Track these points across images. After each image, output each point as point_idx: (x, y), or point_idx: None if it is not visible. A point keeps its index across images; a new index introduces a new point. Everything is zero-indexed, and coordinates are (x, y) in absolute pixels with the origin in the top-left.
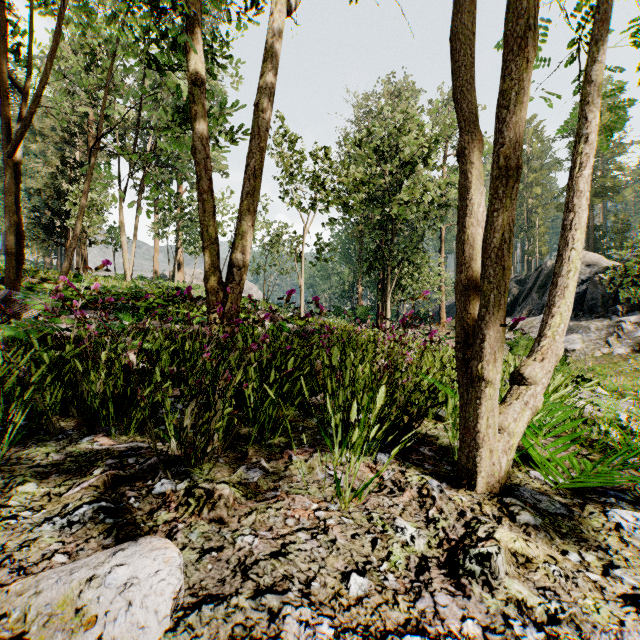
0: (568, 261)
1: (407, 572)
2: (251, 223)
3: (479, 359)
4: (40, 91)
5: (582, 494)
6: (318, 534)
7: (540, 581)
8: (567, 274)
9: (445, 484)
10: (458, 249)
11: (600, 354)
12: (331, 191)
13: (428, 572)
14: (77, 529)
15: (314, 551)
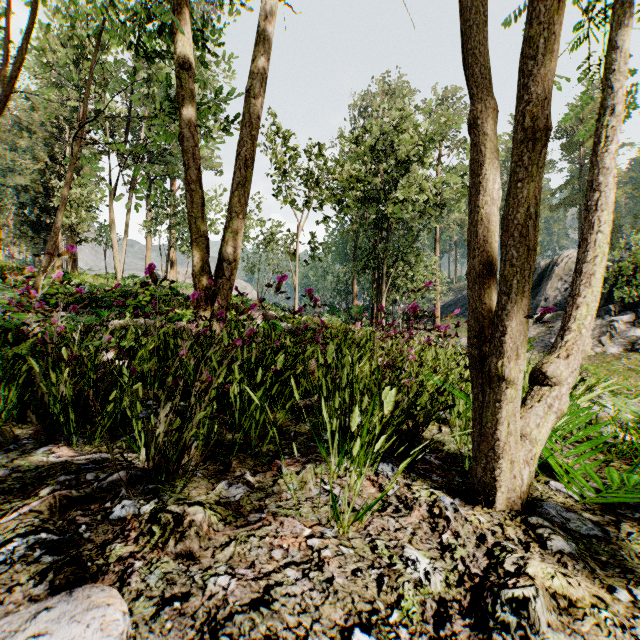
0: (593, 245)
1: (424, 625)
2: (242, 215)
3: (499, 355)
4: (15, 73)
5: (612, 509)
6: (311, 571)
7: (590, 633)
8: (593, 260)
9: (458, 500)
10: (470, 231)
11: (593, 353)
12: (326, 188)
13: (450, 623)
14: (2, 572)
15: (306, 596)
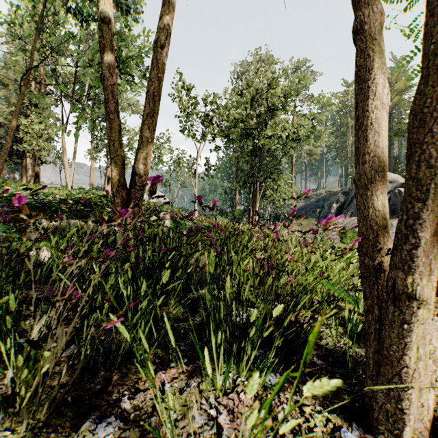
0: None
1: None
2: (150, 139)
3: (407, 270)
4: None
5: None
6: None
7: None
8: None
9: (356, 427)
10: (358, 137)
11: None
12: (217, 126)
13: None
14: None
15: None
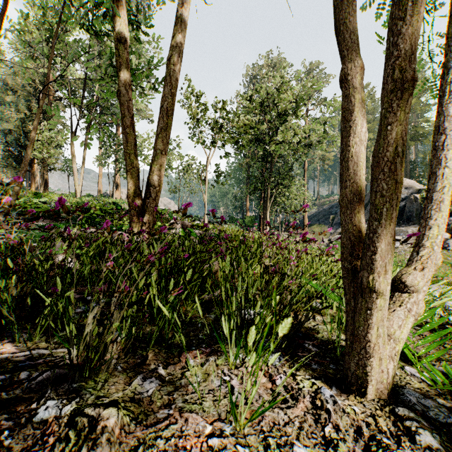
0: (441, 178)
1: None
2: (164, 152)
3: (370, 271)
4: None
5: None
6: None
7: None
8: (441, 189)
9: (335, 389)
10: (342, 166)
11: None
12: (227, 133)
13: None
14: None
15: None
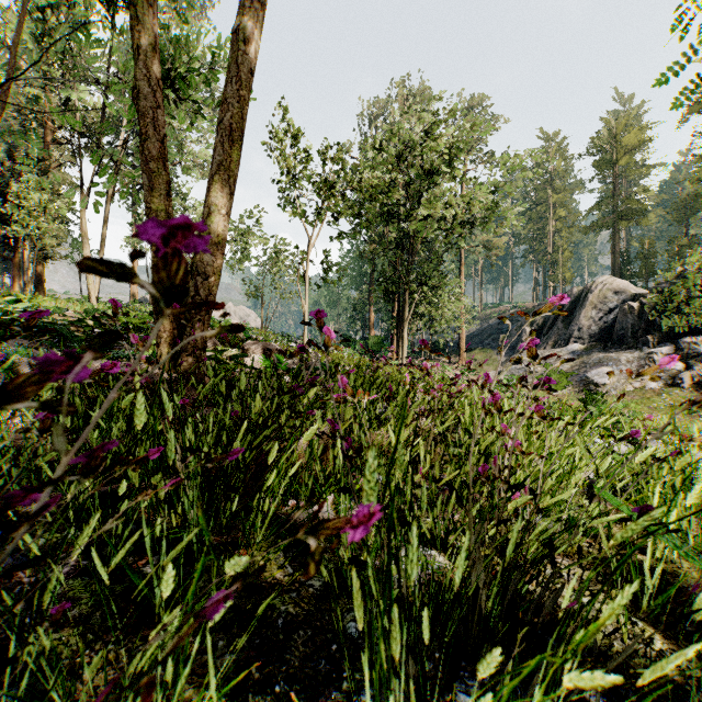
0: None
1: None
2: (224, 210)
3: None
4: None
5: None
6: None
7: None
8: None
9: None
10: None
11: (632, 388)
12: (340, 199)
13: None
14: None
15: None
